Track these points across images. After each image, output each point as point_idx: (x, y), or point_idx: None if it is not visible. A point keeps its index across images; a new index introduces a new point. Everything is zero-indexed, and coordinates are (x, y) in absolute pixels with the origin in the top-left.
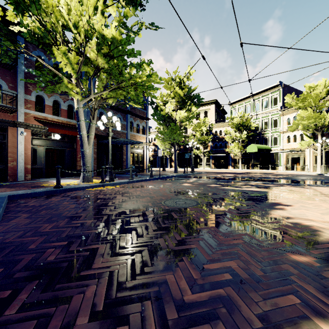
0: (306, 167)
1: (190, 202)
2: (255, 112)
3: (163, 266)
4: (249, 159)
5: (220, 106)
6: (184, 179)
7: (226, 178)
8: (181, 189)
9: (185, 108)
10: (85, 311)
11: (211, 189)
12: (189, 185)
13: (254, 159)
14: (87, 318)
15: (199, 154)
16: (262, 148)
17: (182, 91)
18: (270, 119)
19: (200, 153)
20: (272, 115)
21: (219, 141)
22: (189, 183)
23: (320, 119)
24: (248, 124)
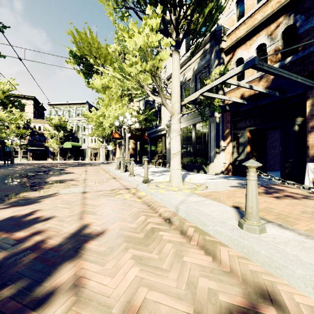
0: (100, 158)
1: (29, 172)
2: (71, 117)
3: (32, 177)
4: (66, 152)
5: (39, 103)
6: (11, 168)
7: (46, 166)
8: (17, 171)
9: (5, 108)
10: (22, 179)
11: (37, 169)
12: (20, 169)
13: (70, 152)
14: (24, 178)
15: (14, 146)
16: (75, 145)
17: (3, 95)
18: (81, 125)
19: (16, 146)
20: (82, 123)
21: (38, 135)
22: (18, 169)
23: (104, 132)
24: (64, 125)
